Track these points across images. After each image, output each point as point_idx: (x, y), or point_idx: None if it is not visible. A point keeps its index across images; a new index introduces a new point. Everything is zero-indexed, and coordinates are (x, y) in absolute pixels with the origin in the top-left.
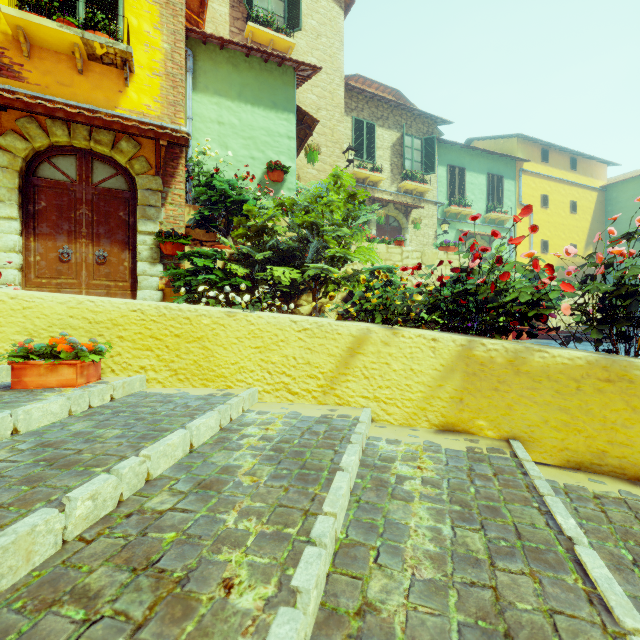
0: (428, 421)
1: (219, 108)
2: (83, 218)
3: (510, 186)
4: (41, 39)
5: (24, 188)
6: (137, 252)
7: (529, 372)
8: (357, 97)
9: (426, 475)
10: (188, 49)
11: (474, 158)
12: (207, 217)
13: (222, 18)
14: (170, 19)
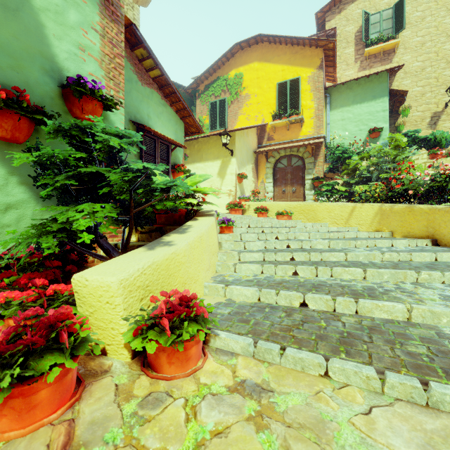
0: (372, 229)
1: (342, 113)
2: (288, 178)
3: None
4: (278, 125)
5: (273, 172)
6: (305, 187)
7: (394, 211)
8: None
9: None
10: (327, 94)
11: None
12: (333, 167)
13: (350, 55)
14: (317, 94)
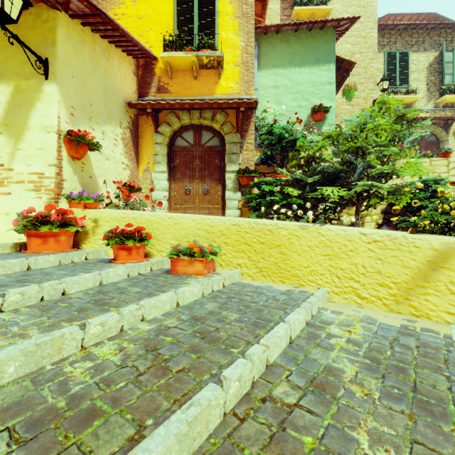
0: None
1: (275, 76)
2: (196, 167)
3: None
4: (177, 65)
5: (169, 154)
6: (225, 185)
7: None
8: (389, 33)
9: None
10: (254, 42)
11: None
12: (268, 156)
13: (275, 13)
14: (245, 24)
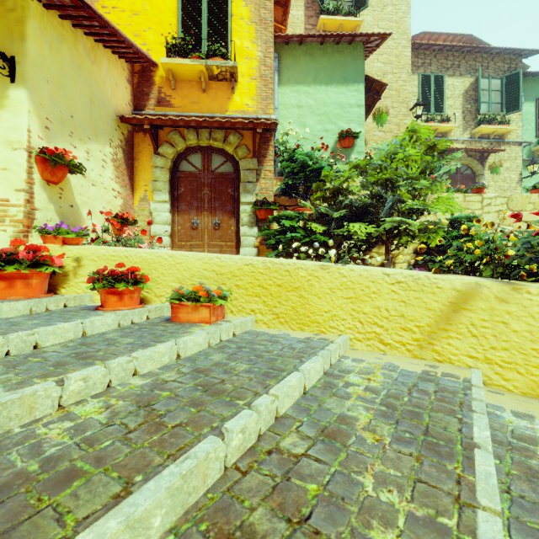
0: None
1: (298, 94)
2: (205, 197)
3: None
4: (181, 74)
5: (172, 180)
6: (240, 219)
7: None
8: (424, 53)
9: None
10: (274, 53)
11: None
12: (290, 186)
13: (299, 20)
14: (263, 32)
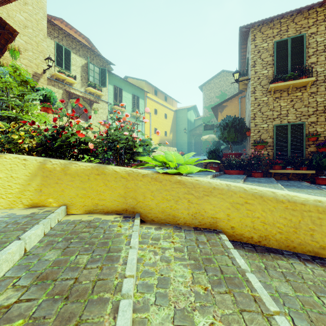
0: (23, 204)
1: None
2: None
3: (142, 102)
4: None
5: None
6: None
7: (70, 173)
8: (58, 31)
9: None
10: None
11: (126, 85)
12: None
13: None
14: None
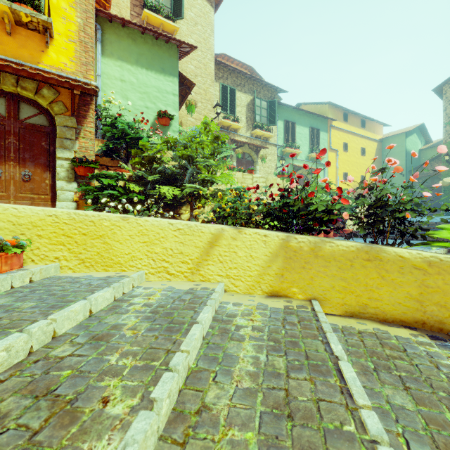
0: (261, 290)
1: (121, 69)
2: (11, 146)
3: (324, 136)
4: None
5: None
6: (56, 173)
7: (323, 256)
8: (223, 69)
9: (255, 324)
10: (97, 24)
11: (301, 116)
12: (112, 149)
13: (124, 4)
14: (83, 1)
